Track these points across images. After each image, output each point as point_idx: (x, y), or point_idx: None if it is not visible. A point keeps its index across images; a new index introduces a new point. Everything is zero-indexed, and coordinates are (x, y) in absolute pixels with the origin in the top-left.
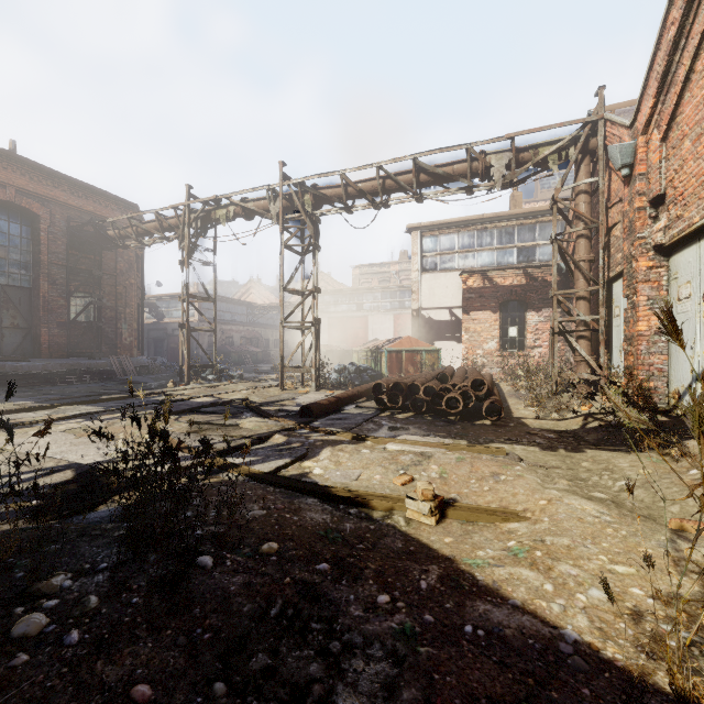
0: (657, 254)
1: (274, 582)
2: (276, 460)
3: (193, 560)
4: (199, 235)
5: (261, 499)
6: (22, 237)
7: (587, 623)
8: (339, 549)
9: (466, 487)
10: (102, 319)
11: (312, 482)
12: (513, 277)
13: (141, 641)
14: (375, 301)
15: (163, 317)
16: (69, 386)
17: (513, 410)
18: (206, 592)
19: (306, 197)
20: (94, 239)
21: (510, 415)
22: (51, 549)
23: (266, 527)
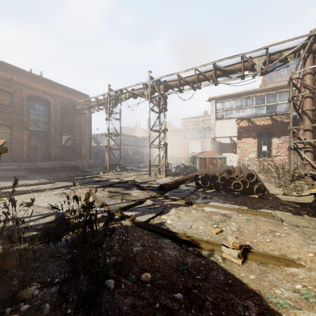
0: None
1: (149, 305)
2: (148, 214)
3: (103, 282)
4: (113, 107)
5: (141, 239)
6: (44, 111)
7: None
8: (186, 280)
9: (255, 238)
10: (75, 144)
11: (167, 228)
12: (264, 121)
13: None
14: (192, 134)
15: (99, 143)
16: (61, 173)
17: (268, 189)
18: (109, 309)
19: (161, 86)
20: (71, 110)
21: (268, 192)
22: (34, 265)
23: (144, 260)
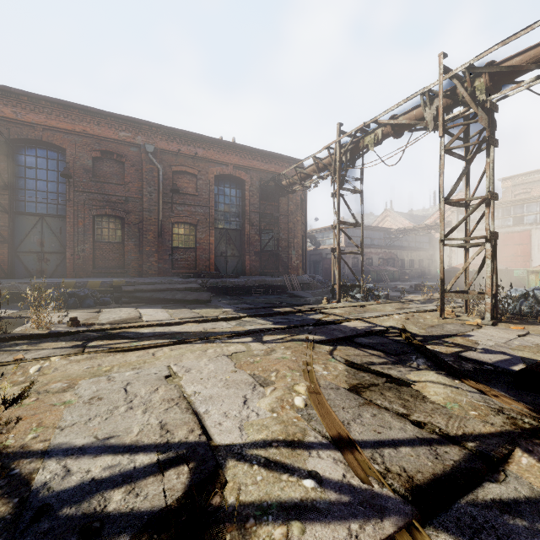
0: None
1: None
2: None
3: None
4: (348, 167)
5: None
6: (236, 196)
7: None
8: None
9: None
10: (280, 248)
11: None
12: None
13: None
14: None
15: (319, 245)
16: (259, 297)
17: None
18: None
19: (476, 83)
20: (274, 190)
21: None
22: None
23: None
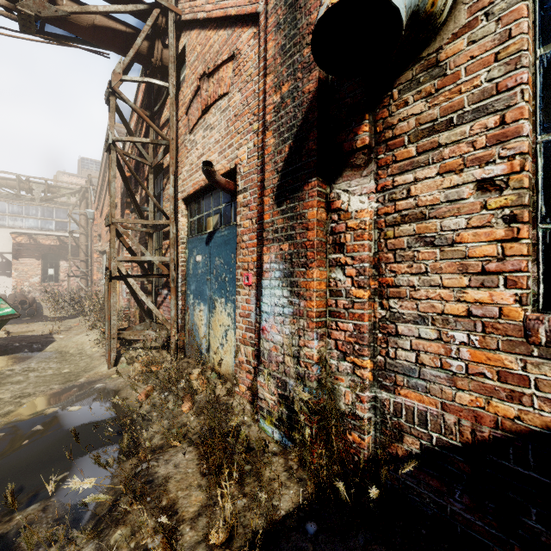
0: (100, 253)
1: None
2: None
3: None
4: None
5: None
6: None
7: (41, 333)
8: None
9: (17, 331)
10: None
11: None
12: (51, 240)
13: None
14: None
15: None
16: None
17: (44, 313)
18: None
19: None
20: None
21: (42, 315)
22: None
23: None
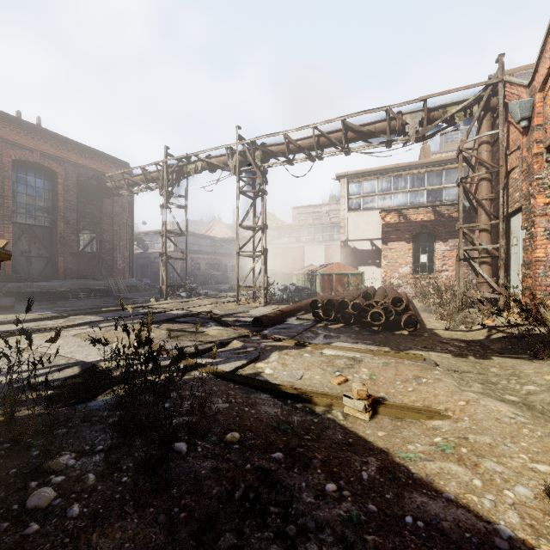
0: None
1: (237, 468)
2: (235, 361)
3: (170, 446)
4: (174, 185)
5: (224, 394)
6: (45, 188)
7: (518, 519)
8: (290, 439)
9: (393, 388)
10: (103, 250)
11: (264, 380)
12: (423, 214)
13: (129, 517)
14: (310, 235)
15: (147, 248)
16: (79, 301)
17: (425, 323)
18: (181, 474)
19: (256, 153)
20: (96, 189)
21: (424, 326)
22: (60, 432)
23: (229, 418)
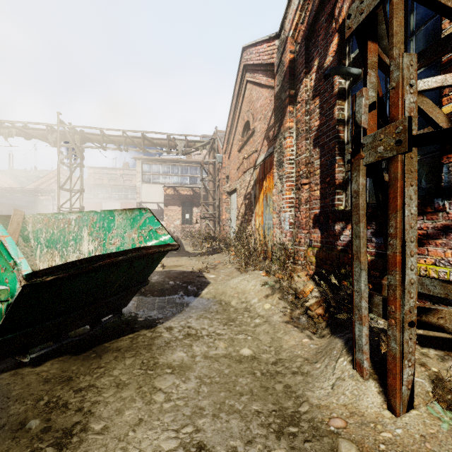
0: (228, 194)
1: None
2: None
3: None
4: None
5: None
6: None
7: (191, 270)
8: None
9: (169, 264)
10: None
11: None
12: (187, 191)
13: None
14: (107, 193)
15: None
16: None
17: (185, 249)
18: None
19: (76, 136)
20: None
21: (184, 250)
22: None
23: None
